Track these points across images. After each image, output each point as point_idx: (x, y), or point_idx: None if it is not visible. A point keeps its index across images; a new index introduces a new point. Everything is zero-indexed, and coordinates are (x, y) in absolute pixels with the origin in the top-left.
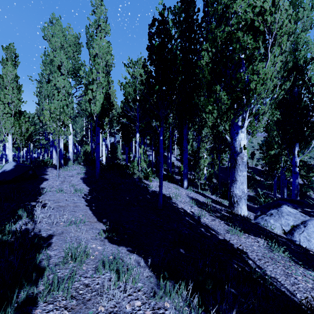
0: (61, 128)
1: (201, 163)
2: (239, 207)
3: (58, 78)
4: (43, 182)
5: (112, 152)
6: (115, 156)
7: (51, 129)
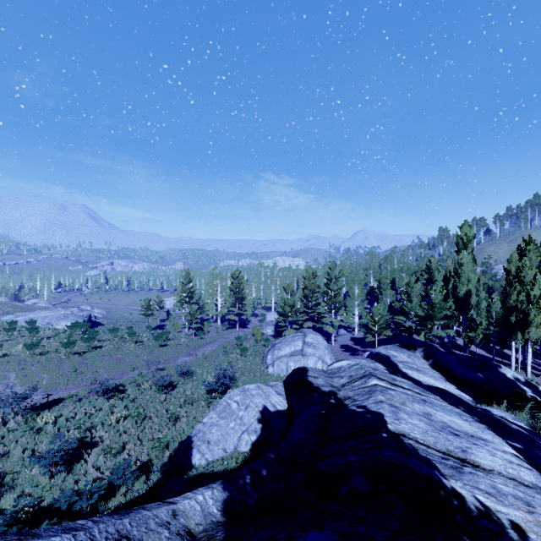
0: None
1: None
2: None
3: None
4: None
5: None
6: None
7: None
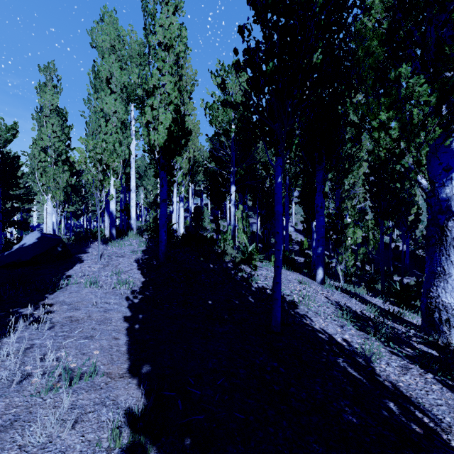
0: (104, 175)
1: (347, 235)
2: (453, 333)
3: (106, 98)
4: (75, 266)
5: (196, 219)
6: (200, 224)
7: (89, 177)
